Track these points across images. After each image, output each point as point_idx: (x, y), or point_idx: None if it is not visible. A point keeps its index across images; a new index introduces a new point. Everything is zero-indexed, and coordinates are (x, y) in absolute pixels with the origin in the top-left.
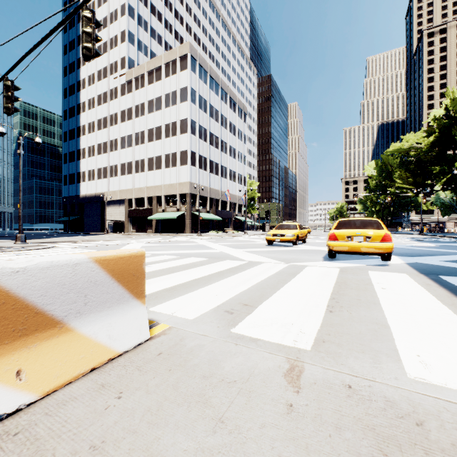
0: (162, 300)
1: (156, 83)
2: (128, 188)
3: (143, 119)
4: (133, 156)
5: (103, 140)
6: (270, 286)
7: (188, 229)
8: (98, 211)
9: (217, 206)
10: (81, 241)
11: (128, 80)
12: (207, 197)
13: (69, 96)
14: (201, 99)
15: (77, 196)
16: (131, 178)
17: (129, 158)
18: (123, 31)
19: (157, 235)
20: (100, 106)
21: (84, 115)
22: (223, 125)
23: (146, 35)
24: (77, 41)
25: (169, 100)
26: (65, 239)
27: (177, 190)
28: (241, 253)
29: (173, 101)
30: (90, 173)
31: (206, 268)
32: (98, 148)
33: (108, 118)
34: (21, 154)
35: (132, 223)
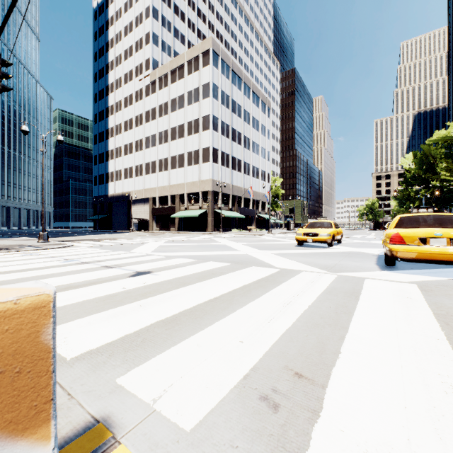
0: (150, 349)
1: (179, 81)
2: (152, 186)
3: (167, 118)
4: (156, 155)
5: (129, 141)
6: (327, 321)
7: (210, 227)
8: (125, 209)
9: (239, 204)
10: (103, 240)
11: (152, 80)
12: (229, 194)
13: (99, 101)
14: (223, 95)
15: (106, 195)
16: (154, 177)
17: (153, 157)
18: (147, 33)
19: (179, 233)
20: (126, 108)
21: (112, 118)
22: (245, 120)
23: (169, 35)
24: (106, 48)
25: (191, 97)
26: (89, 237)
27: (199, 187)
28: (269, 256)
29: (195, 98)
30: (117, 174)
31: (226, 279)
32: (125, 148)
33: (134, 120)
34: (44, 152)
35: (156, 222)
